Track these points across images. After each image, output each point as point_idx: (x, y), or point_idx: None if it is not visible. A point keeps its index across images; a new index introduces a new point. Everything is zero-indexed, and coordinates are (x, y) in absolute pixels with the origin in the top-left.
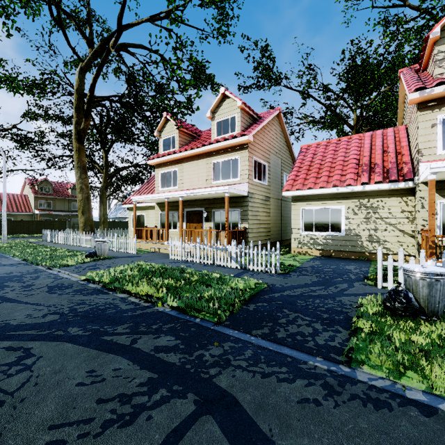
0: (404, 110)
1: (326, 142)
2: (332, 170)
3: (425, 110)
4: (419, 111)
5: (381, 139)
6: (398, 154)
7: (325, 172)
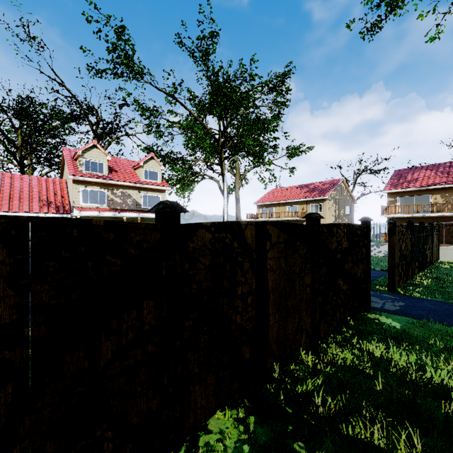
0: (64, 168)
1: (11, 175)
2: (22, 200)
3: (76, 184)
4: (74, 183)
5: (53, 185)
6: (63, 197)
7: (16, 201)
